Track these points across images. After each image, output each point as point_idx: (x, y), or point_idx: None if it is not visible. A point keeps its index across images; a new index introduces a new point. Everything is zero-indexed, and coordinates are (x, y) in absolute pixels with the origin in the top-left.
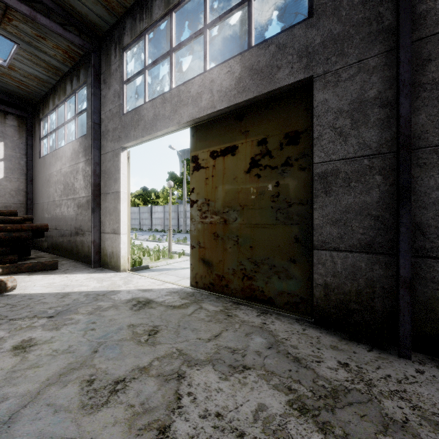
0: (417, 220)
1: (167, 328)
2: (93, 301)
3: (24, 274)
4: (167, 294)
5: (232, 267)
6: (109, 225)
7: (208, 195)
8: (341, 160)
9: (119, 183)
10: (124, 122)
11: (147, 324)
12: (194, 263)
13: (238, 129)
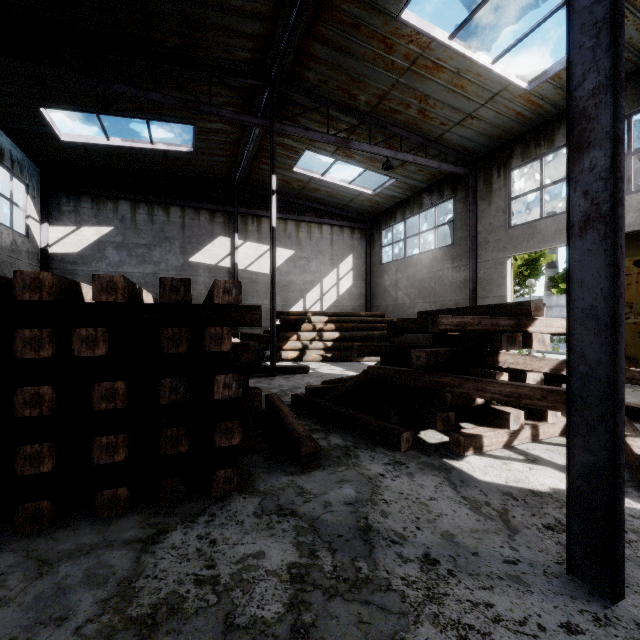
0: None
1: None
2: None
3: None
4: None
5: None
6: None
7: (631, 299)
8: None
9: (503, 288)
10: (512, 235)
11: None
12: None
13: None
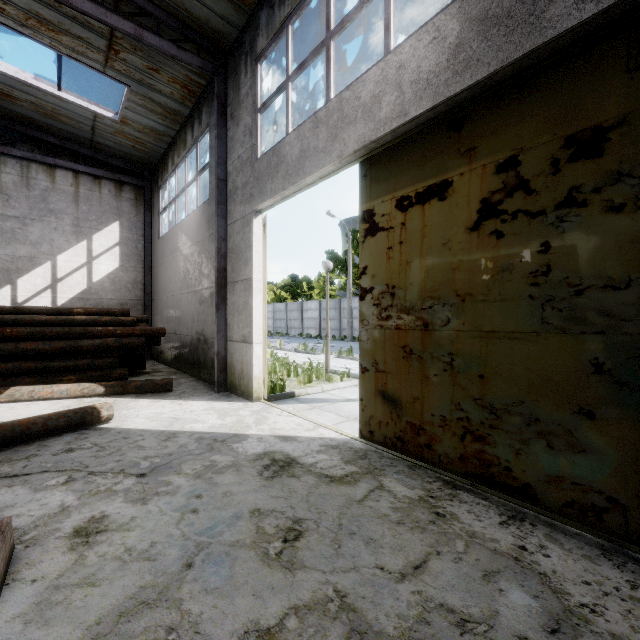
0: None
1: (317, 528)
2: (206, 451)
3: (130, 396)
4: (320, 450)
5: (441, 412)
6: (238, 329)
7: (393, 278)
8: None
9: (250, 266)
10: (257, 171)
11: (282, 512)
12: (367, 398)
13: (452, 148)
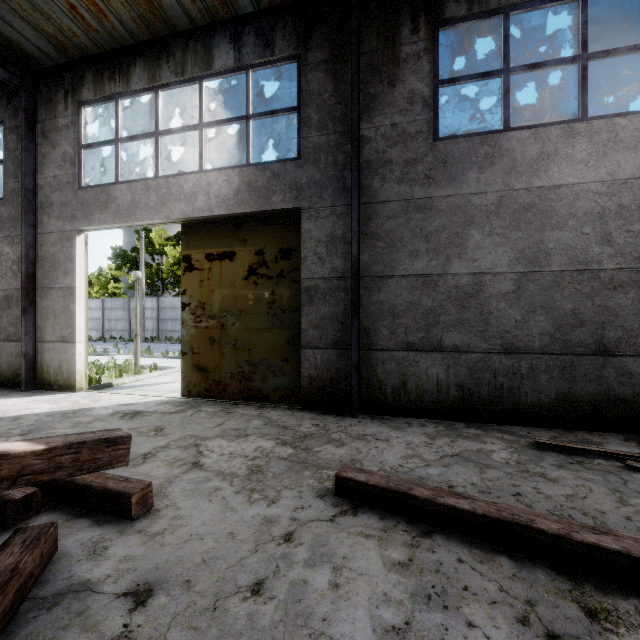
0: (364, 325)
1: (171, 426)
2: (66, 418)
3: None
4: (156, 405)
5: (230, 370)
6: (53, 331)
7: (204, 299)
8: (321, 279)
9: (72, 276)
10: (82, 198)
11: (148, 426)
12: (186, 371)
13: (236, 236)
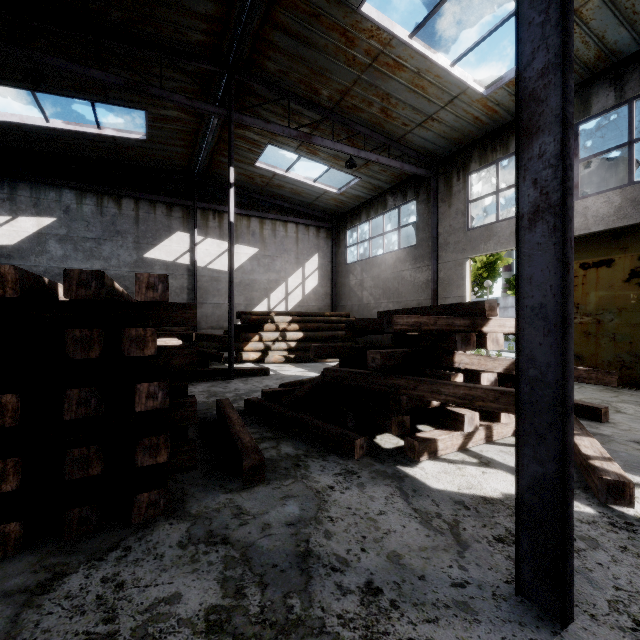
0: None
1: None
2: None
3: None
4: None
5: (608, 359)
6: None
7: (577, 300)
8: None
9: (463, 289)
10: (470, 237)
11: None
12: None
13: (614, 246)
